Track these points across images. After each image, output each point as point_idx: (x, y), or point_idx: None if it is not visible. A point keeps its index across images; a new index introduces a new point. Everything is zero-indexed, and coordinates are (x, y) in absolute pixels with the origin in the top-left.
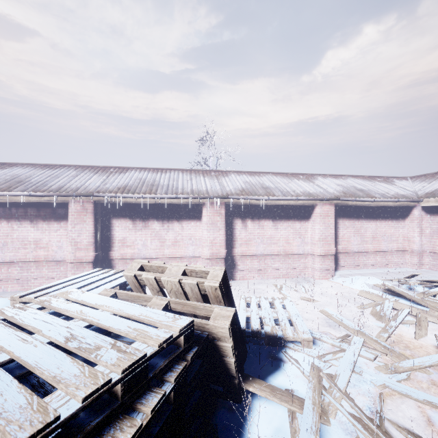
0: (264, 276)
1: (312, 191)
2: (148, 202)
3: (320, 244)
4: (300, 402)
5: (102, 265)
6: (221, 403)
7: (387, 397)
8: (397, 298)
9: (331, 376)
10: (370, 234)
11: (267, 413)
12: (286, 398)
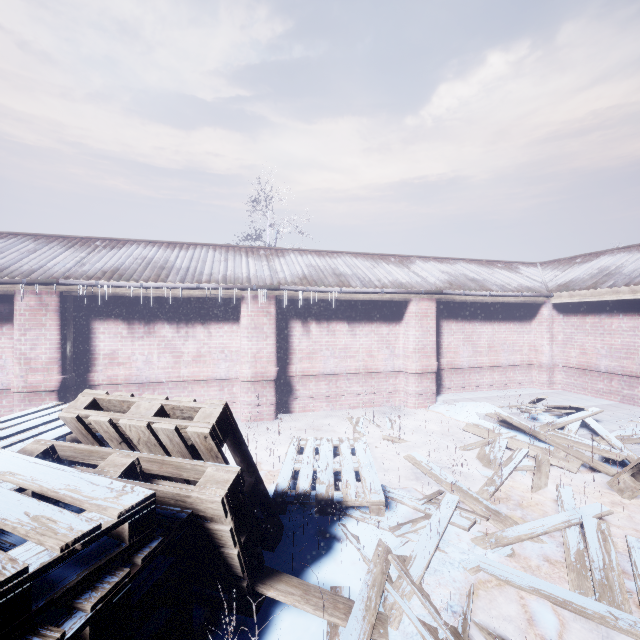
0: (336, 406)
1: (405, 281)
2: (151, 294)
3: (416, 357)
4: (348, 608)
5: (77, 394)
6: (224, 619)
7: (480, 587)
8: (515, 432)
9: (404, 560)
10: (485, 342)
11: (294, 631)
12: (326, 604)
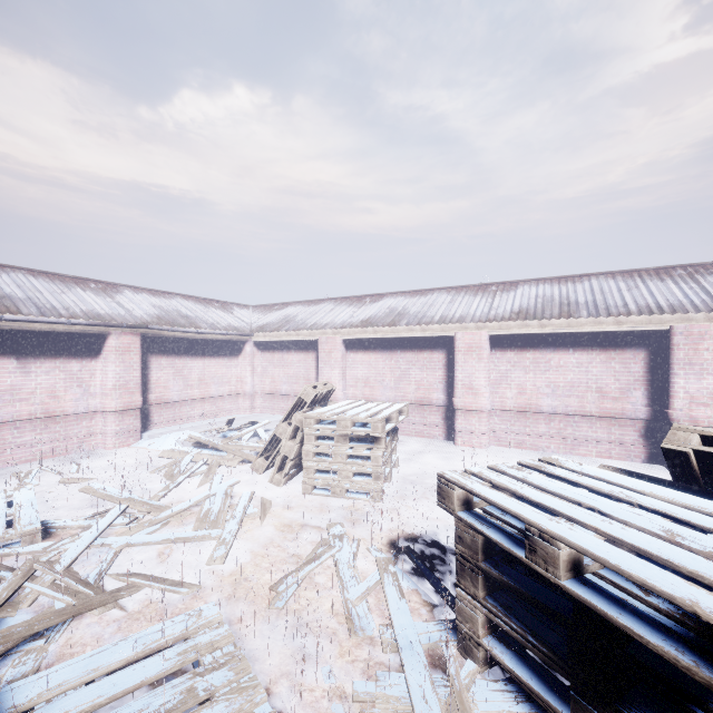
0: None
1: (104, 312)
2: None
3: (117, 394)
4: None
5: None
6: None
7: (123, 555)
8: (205, 449)
9: (52, 562)
10: (197, 376)
11: None
12: None
